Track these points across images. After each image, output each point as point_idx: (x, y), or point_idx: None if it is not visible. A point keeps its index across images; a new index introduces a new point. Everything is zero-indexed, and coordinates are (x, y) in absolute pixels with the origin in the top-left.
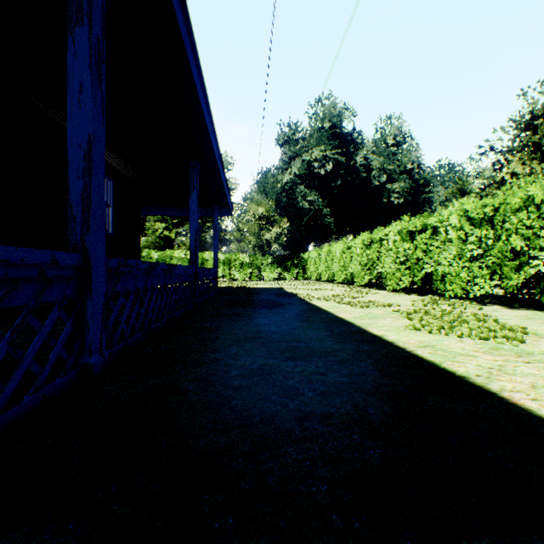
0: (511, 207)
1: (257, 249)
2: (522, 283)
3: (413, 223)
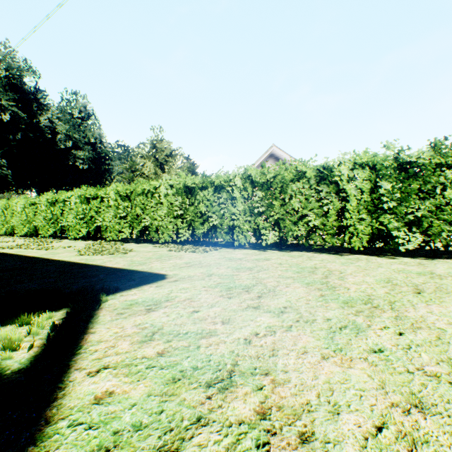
0: (138, 193)
1: None
2: (143, 231)
3: (90, 192)
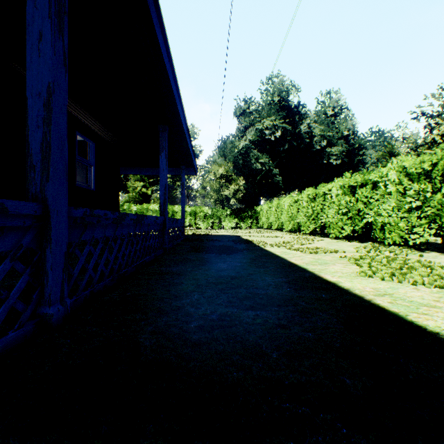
0: None
1: (218, 203)
2: None
3: (354, 179)
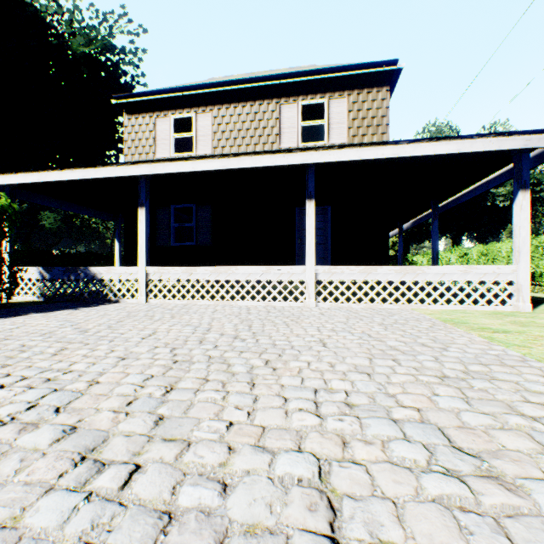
0: None
1: None
2: None
3: None
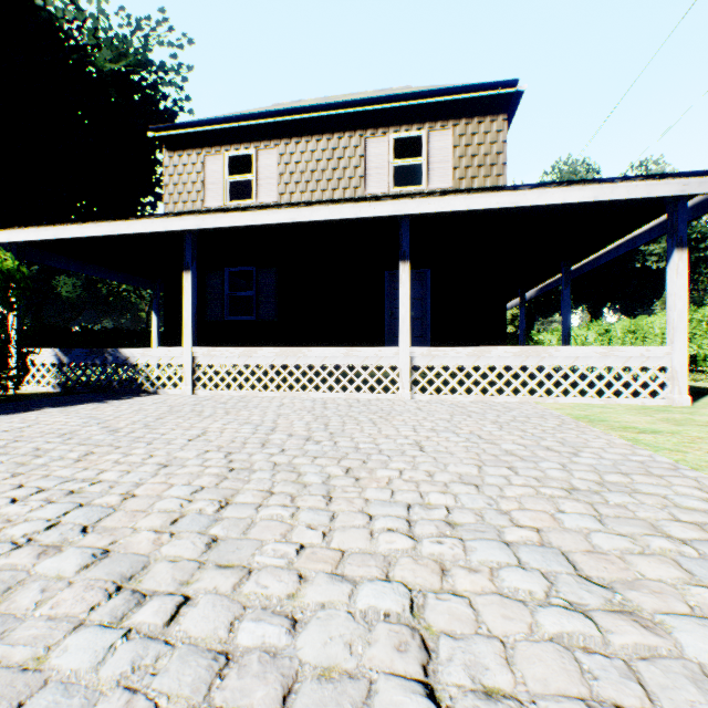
0: None
1: None
2: None
3: None
